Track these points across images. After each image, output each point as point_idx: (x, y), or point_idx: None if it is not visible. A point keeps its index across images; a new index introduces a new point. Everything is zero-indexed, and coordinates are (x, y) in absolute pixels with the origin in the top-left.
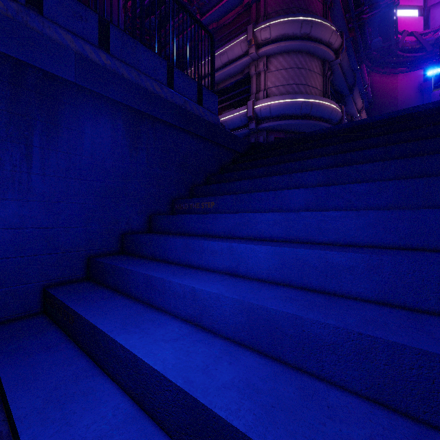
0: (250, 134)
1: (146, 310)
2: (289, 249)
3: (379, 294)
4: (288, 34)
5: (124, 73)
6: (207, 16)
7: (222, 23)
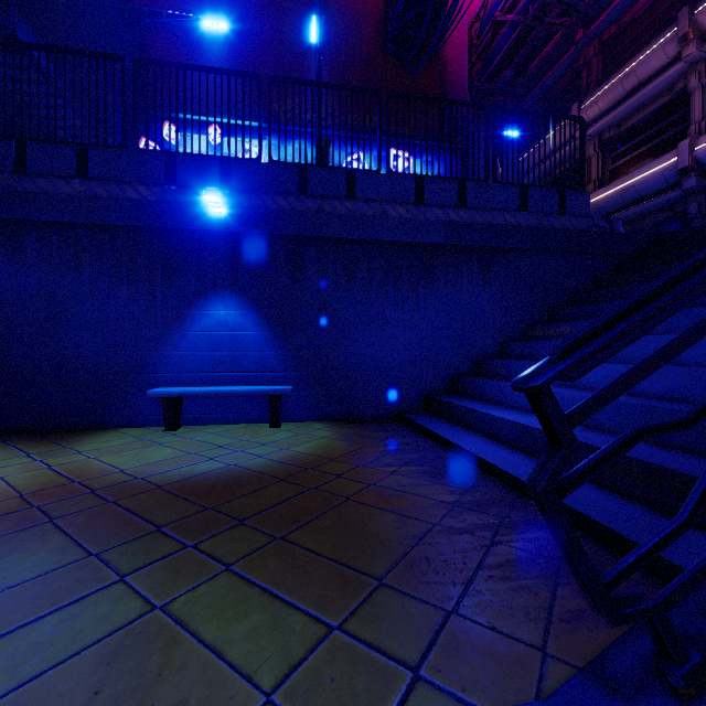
0: (687, 196)
1: (498, 406)
2: (608, 365)
3: (666, 393)
4: None
5: (478, 218)
6: (598, 23)
7: (628, 20)
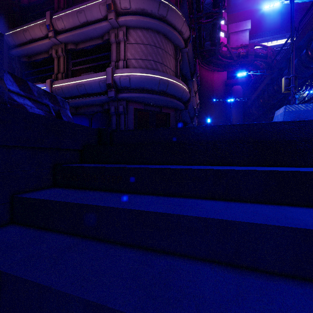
0: (110, 101)
1: None
2: None
3: None
4: (147, 10)
5: None
6: None
7: None
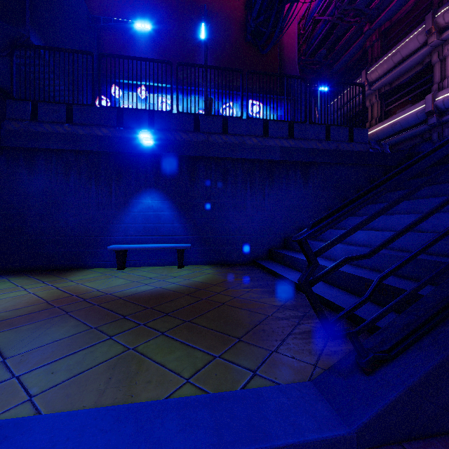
0: (431, 128)
1: None
2: (371, 232)
3: (400, 247)
4: None
5: (300, 145)
6: (378, 21)
7: (396, 19)
